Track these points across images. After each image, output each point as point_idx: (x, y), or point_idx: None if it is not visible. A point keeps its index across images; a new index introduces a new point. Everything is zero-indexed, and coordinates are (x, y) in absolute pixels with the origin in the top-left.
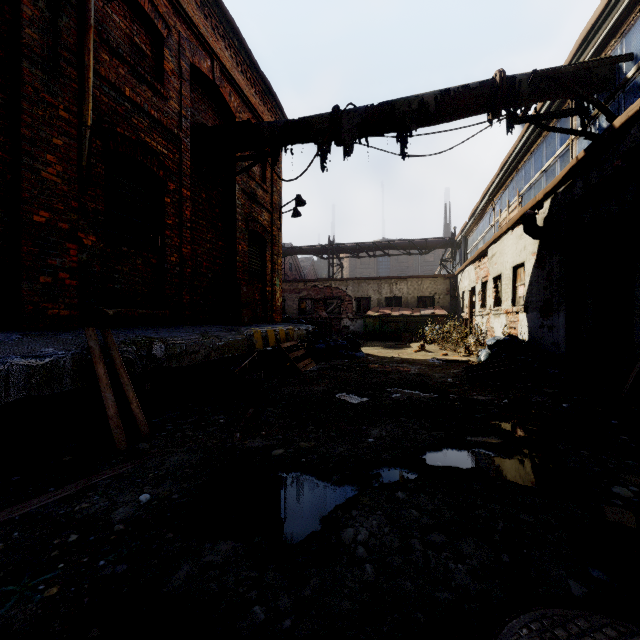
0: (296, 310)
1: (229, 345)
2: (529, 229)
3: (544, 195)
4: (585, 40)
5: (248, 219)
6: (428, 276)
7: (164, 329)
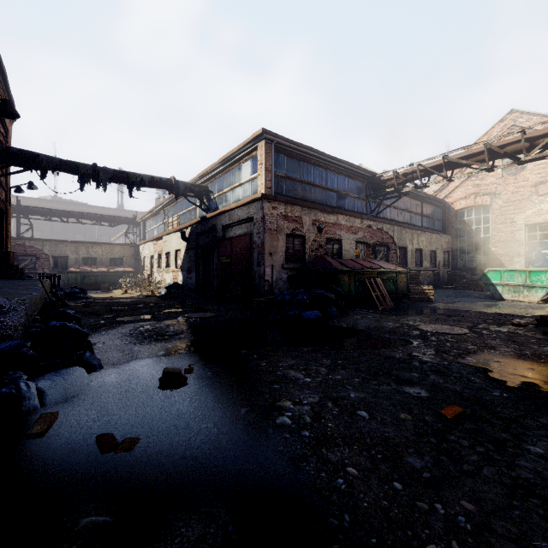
0: None
1: (47, 289)
2: (183, 238)
3: (189, 225)
4: (201, 176)
5: (0, 200)
6: (119, 244)
7: (2, 281)
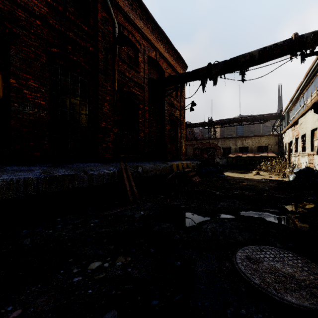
0: (192, 154)
1: (163, 169)
2: (317, 110)
3: None
4: None
5: (170, 115)
6: (264, 135)
7: (139, 162)
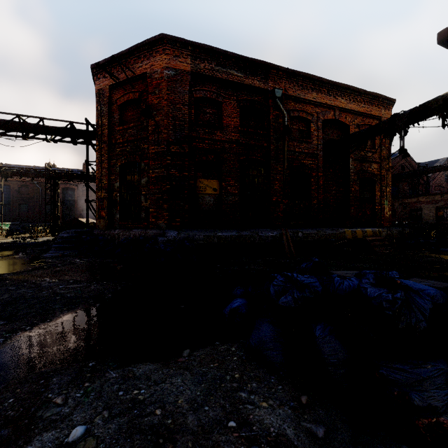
0: (432, 217)
1: (330, 235)
2: None
3: None
4: None
5: (358, 173)
6: None
7: (308, 229)
